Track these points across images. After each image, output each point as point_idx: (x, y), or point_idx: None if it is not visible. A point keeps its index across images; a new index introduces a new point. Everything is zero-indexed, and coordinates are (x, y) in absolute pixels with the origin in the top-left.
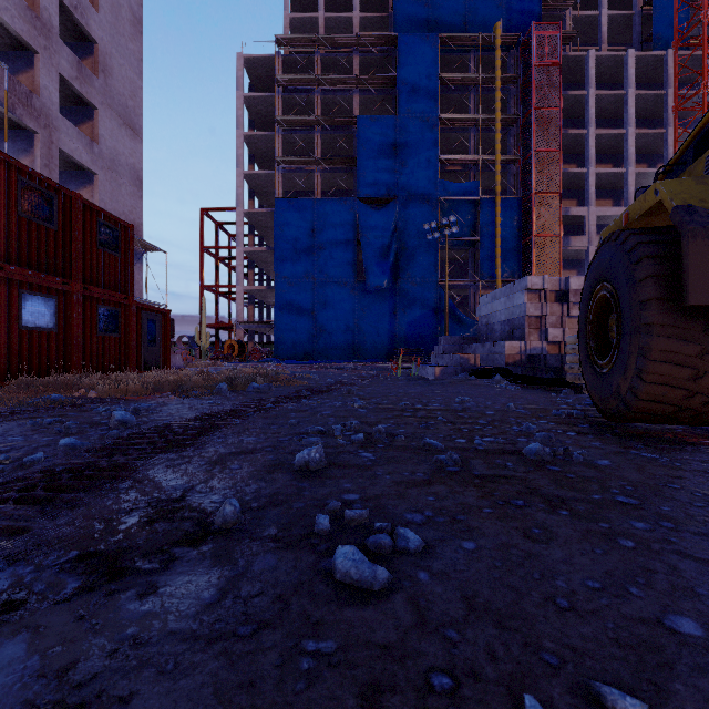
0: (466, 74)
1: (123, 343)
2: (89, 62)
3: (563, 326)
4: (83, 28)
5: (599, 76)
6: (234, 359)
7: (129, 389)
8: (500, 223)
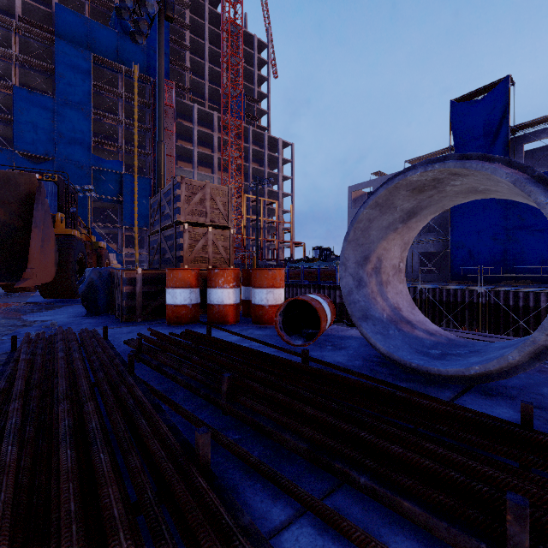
0: (114, 89)
1: None
2: None
3: None
4: None
5: (204, 119)
6: None
7: None
8: (138, 191)
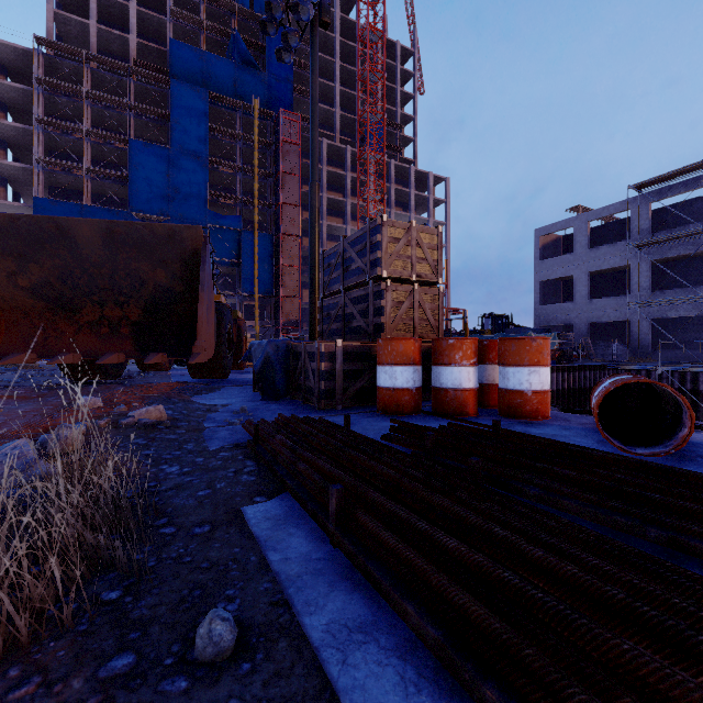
0: (232, 131)
1: None
2: None
3: None
4: None
5: (334, 156)
6: None
7: None
8: (258, 251)
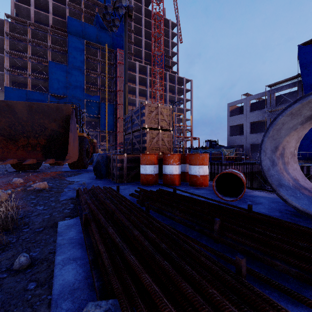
0: (95, 58)
1: None
2: None
3: None
4: None
5: (141, 70)
6: None
7: None
8: (107, 112)
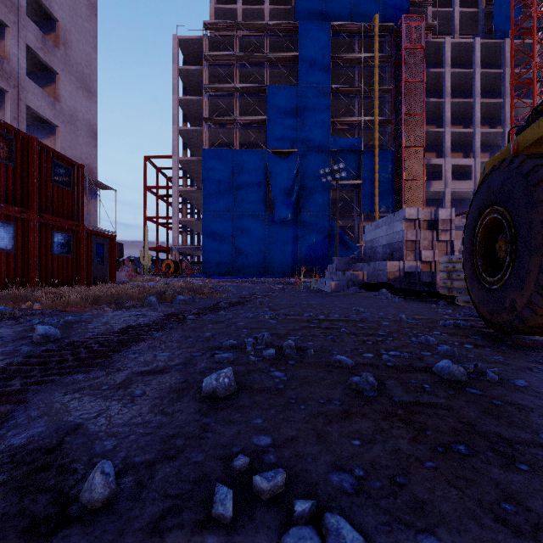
0: (352, 54)
1: (75, 262)
2: (52, 37)
3: (433, 248)
4: (47, 8)
5: (453, 58)
6: (170, 275)
7: (69, 301)
8: (378, 170)
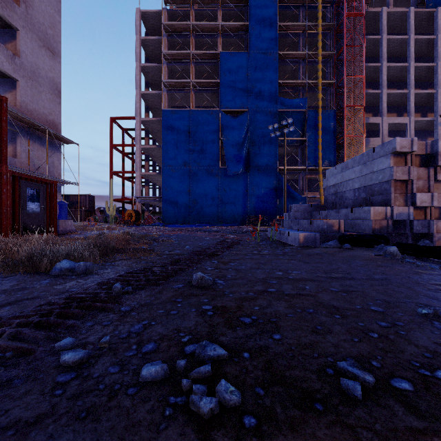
0: (297, 22)
1: None
2: None
3: (431, 190)
4: None
5: (388, 28)
6: (132, 223)
7: None
8: (321, 127)
